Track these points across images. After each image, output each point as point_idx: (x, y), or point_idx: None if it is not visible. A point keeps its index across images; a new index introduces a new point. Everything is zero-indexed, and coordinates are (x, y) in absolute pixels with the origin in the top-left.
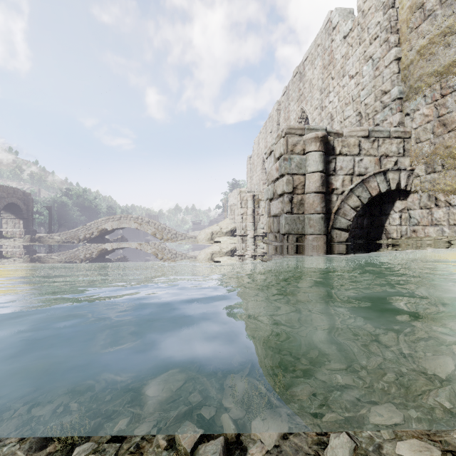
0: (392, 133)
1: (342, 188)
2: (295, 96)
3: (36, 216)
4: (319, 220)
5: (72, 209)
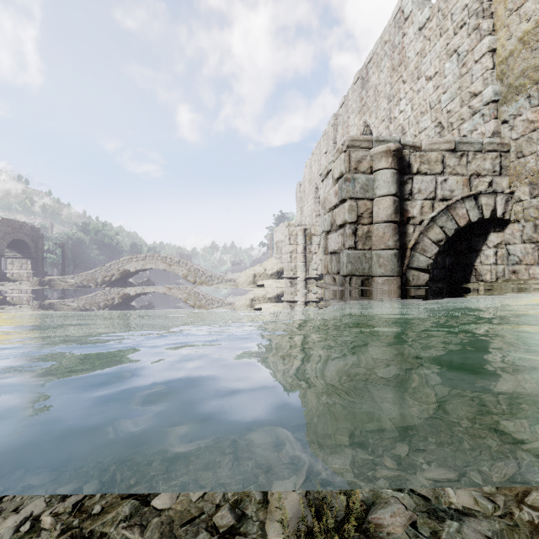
0: (486, 146)
1: (420, 216)
2: (356, 107)
3: (47, 256)
4: (391, 258)
5: (89, 246)
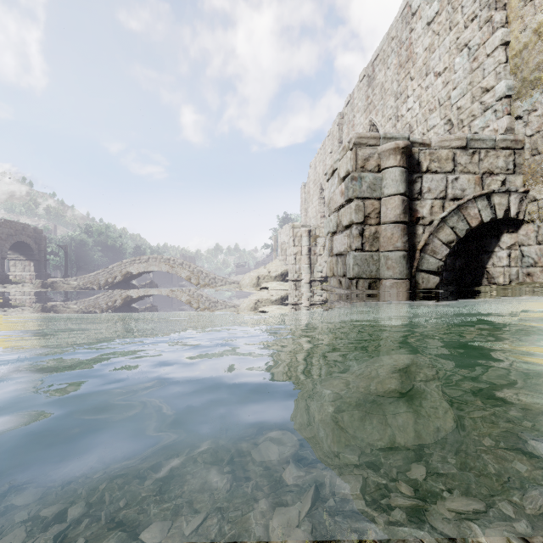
0: (499, 143)
1: (430, 217)
2: (362, 106)
3: (51, 258)
4: (400, 259)
5: (92, 248)
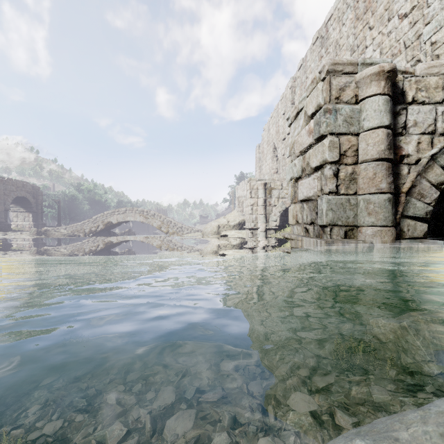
0: None
1: (416, 154)
2: (314, 66)
3: (48, 210)
4: (385, 203)
5: (82, 203)
